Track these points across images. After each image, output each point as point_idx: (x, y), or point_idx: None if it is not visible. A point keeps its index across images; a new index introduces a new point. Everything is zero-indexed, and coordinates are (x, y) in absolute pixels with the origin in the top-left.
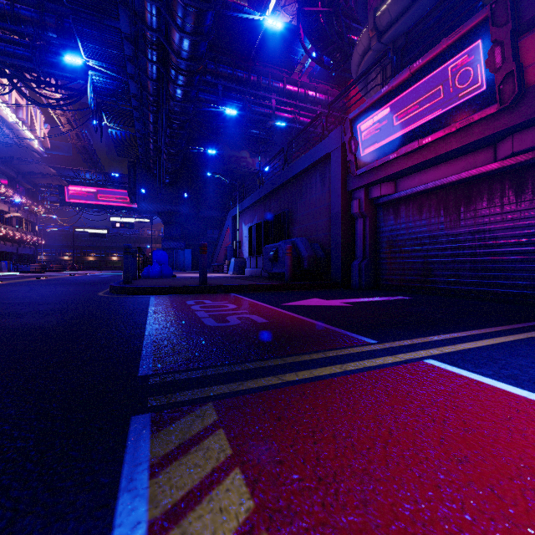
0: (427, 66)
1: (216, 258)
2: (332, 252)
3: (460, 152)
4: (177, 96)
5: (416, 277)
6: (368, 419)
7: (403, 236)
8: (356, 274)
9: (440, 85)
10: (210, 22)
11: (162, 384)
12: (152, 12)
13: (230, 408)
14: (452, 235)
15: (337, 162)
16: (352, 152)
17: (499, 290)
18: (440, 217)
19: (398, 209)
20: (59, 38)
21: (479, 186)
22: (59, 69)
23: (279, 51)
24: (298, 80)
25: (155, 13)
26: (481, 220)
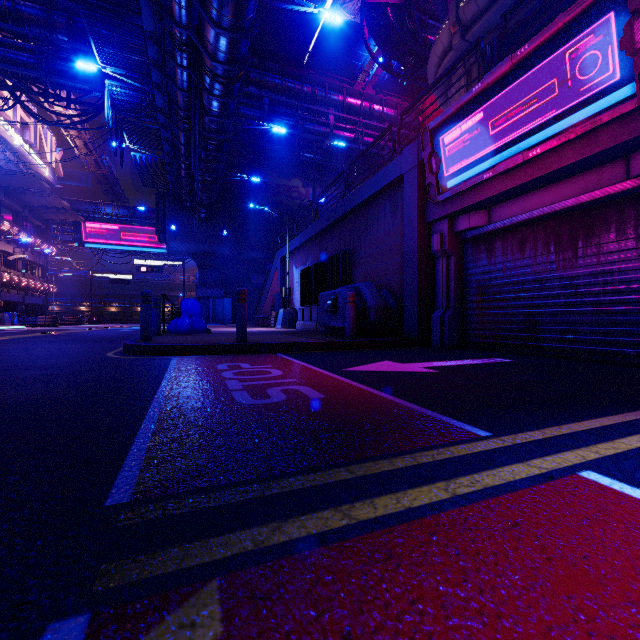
0: (536, 53)
1: (262, 309)
2: (406, 300)
3: (578, 168)
4: (213, 110)
5: (517, 332)
6: (533, 639)
7: (499, 279)
8: (437, 329)
9: (554, 78)
10: (252, 14)
11: (138, 529)
12: (181, 4)
13: (250, 598)
14: (566, 278)
15: (412, 186)
16: (432, 172)
17: (633, 351)
18: (549, 255)
19: (492, 245)
20: (71, 41)
21: (604, 213)
22: (71, 79)
23: (338, 56)
24: (362, 92)
25: (184, 5)
26: (608, 257)
